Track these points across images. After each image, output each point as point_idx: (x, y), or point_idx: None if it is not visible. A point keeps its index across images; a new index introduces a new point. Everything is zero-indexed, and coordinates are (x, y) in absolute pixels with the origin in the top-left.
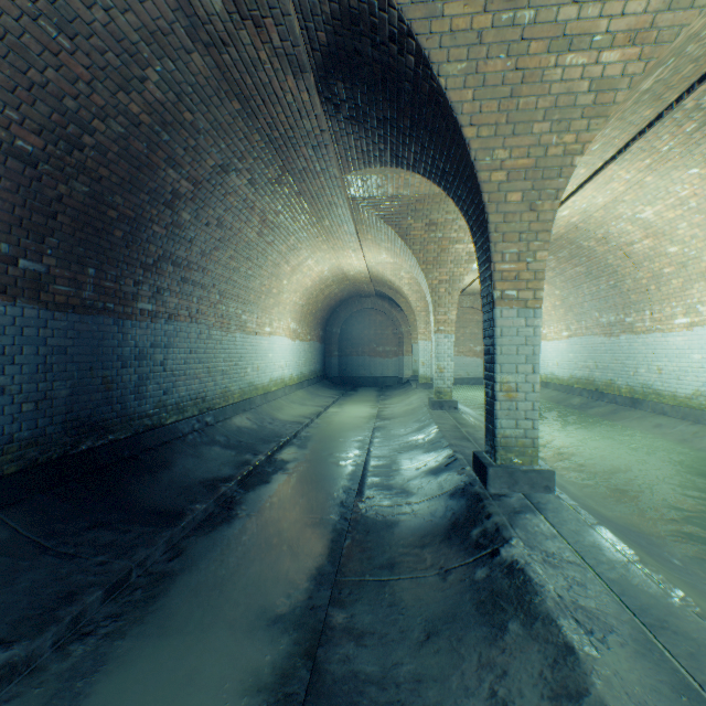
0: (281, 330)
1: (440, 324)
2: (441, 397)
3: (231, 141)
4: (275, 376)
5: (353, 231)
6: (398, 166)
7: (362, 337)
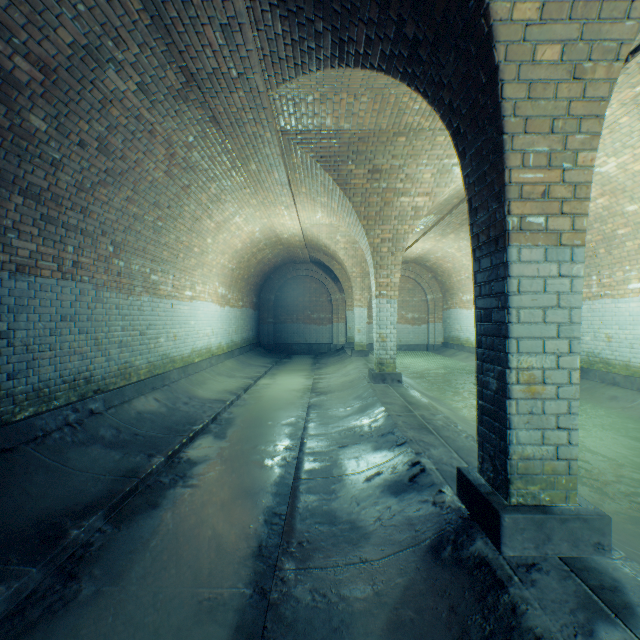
0: (207, 295)
1: (382, 288)
2: (383, 369)
3: (93, 1)
4: (198, 346)
5: (285, 179)
6: (342, 61)
7: (297, 303)
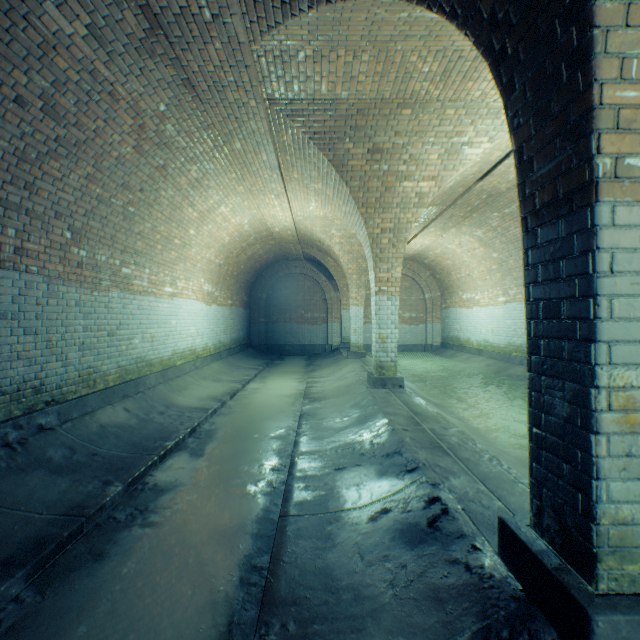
0: (191, 291)
1: (382, 284)
2: (384, 373)
3: None
4: (181, 347)
5: (274, 162)
6: None
7: (290, 302)
